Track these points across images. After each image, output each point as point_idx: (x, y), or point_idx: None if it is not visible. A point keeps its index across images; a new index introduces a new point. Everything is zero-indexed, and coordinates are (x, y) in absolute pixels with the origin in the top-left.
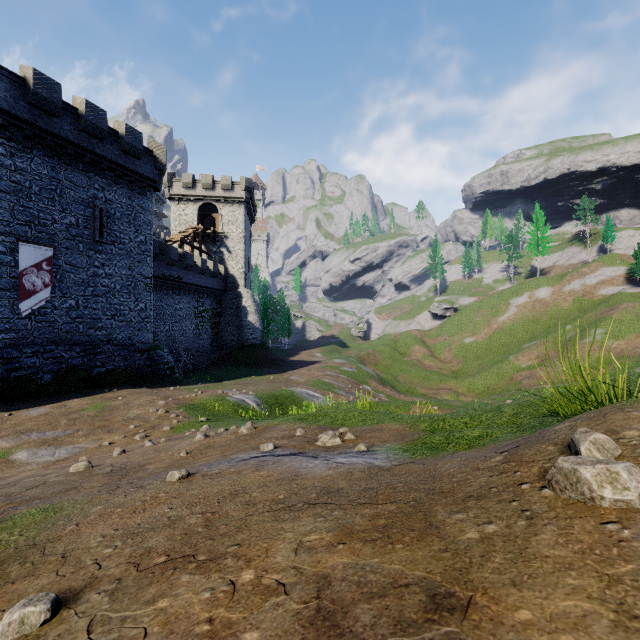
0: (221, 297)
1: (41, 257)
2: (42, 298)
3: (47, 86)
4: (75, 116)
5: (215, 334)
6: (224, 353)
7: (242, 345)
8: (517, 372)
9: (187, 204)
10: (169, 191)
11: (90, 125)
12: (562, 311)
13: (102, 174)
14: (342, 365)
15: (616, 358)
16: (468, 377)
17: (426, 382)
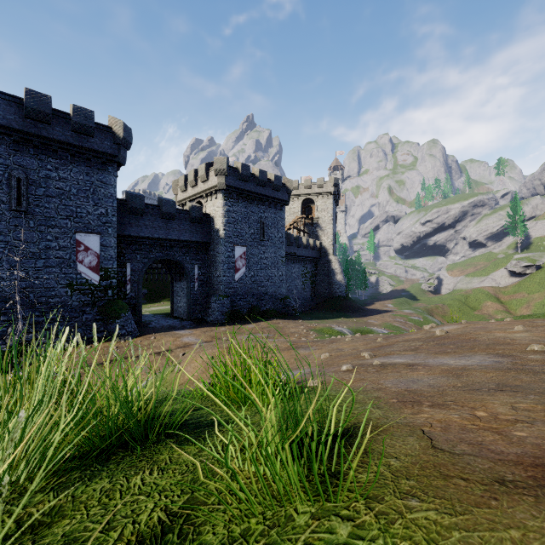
0: (317, 262)
1: (242, 252)
2: (242, 272)
3: (245, 169)
4: (254, 178)
5: (313, 288)
6: (319, 301)
7: (331, 296)
8: None
9: (294, 201)
10: None
11: (260, 181)
12: None
13: (264, 204)
14: (410, 315)
15: None
16: None
17: None
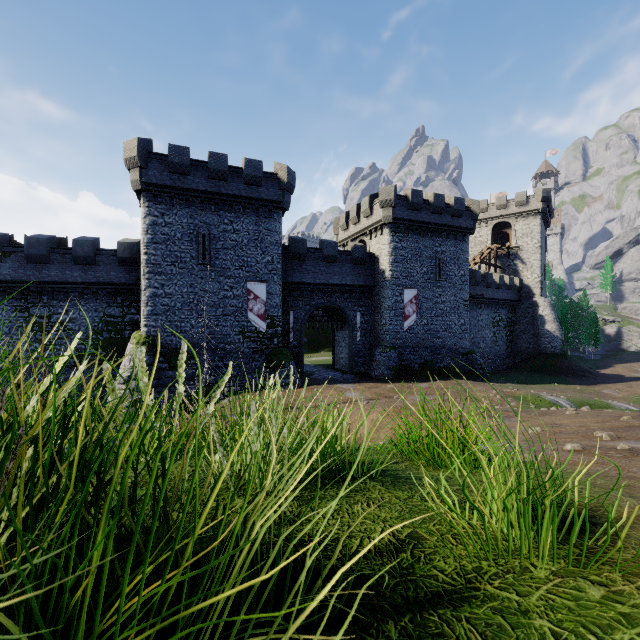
0: (515, 307)
1: (412, 296)
2: (412, 320)
3: (416, 196)
4: (427, 205)
5: (509, 341)
6: (518, 359)
7: (538, 353)
8: None
9: (481, 227)
10: None
11: (435, 208)
12: None
13: (440, 236)
14: None
15: None
16: None
17: None
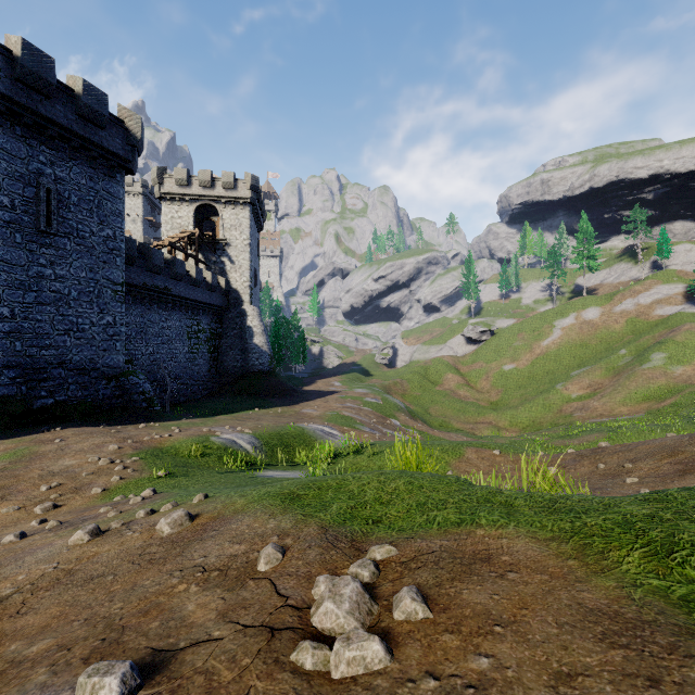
0: (222, 315)
1: None
2: None
3: None
4: (7, 60)
5: (214, 359)
6: (225, 382)
7: (247, 372)
8: (566, 403)
9: (181, 205)
10: (159, 189)
11: (29, 74)
12: (614, 334)
13: (50, 143)
14: (365, 395)
15: (683, 386)
16: (510, 409)
17: (462, 415)
